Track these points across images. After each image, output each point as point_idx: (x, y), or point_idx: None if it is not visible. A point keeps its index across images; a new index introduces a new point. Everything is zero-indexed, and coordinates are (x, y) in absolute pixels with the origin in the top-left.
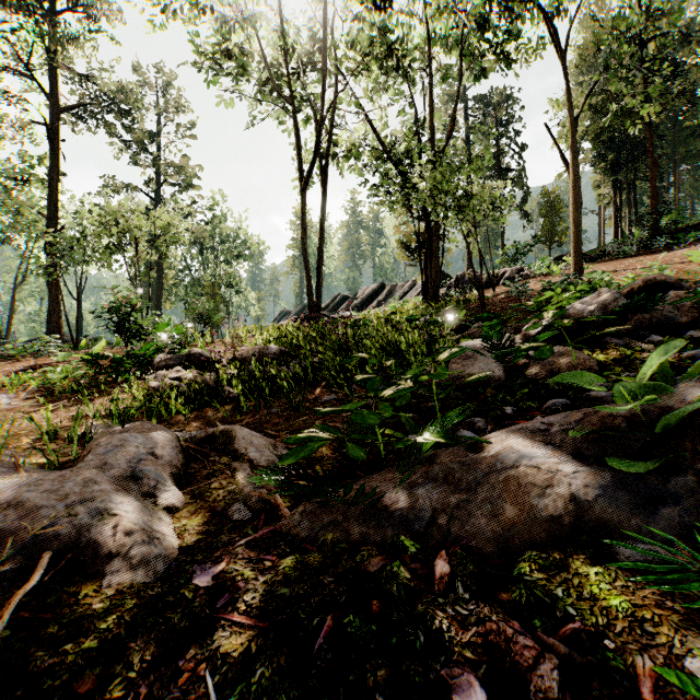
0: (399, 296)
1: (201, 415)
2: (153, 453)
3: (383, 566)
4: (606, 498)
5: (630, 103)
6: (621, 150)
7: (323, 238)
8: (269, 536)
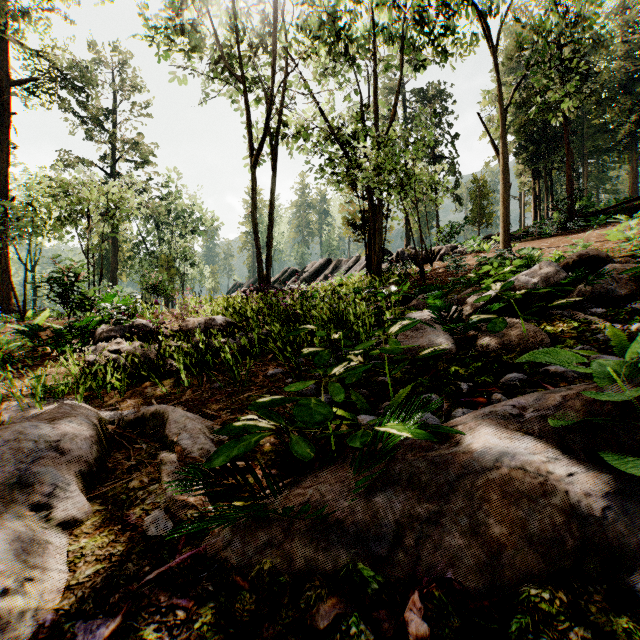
0: (344, 271)
1: (139, 390)
2: (58, 447)
3: (336, 617)
4: (607, 506)
5: (552, 97)
6: (540, 143)
7: (272, 214)
8: (189, 564)
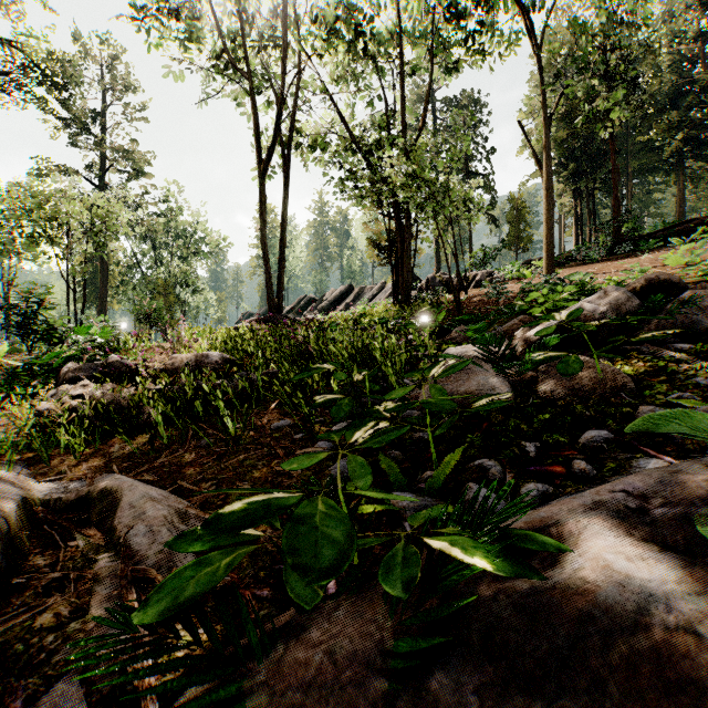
0: (368, 299)
1: (103, 449)
2: None
3: None
4: None
5: (600, 106)
6: (582, 160)
7: (285, 232)
8: None
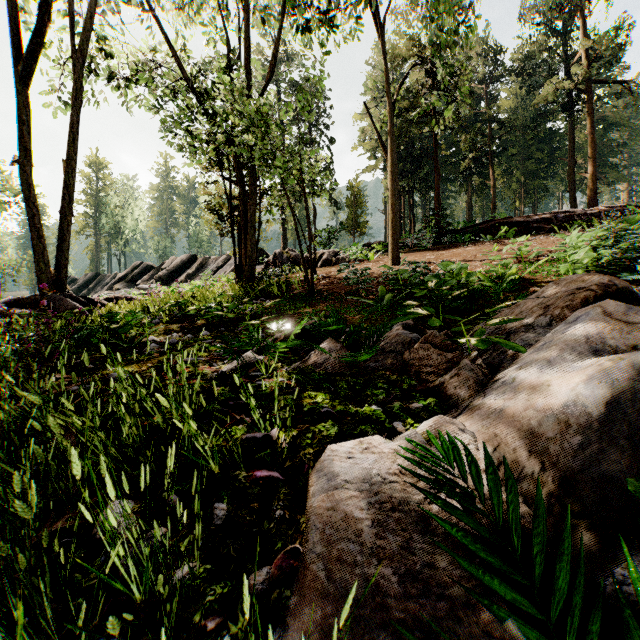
0: (212, 271)
1: None
2: None
3: None
4: None
5: (437, 102)
6: (406, 161)
7: (72, 174)
8: None
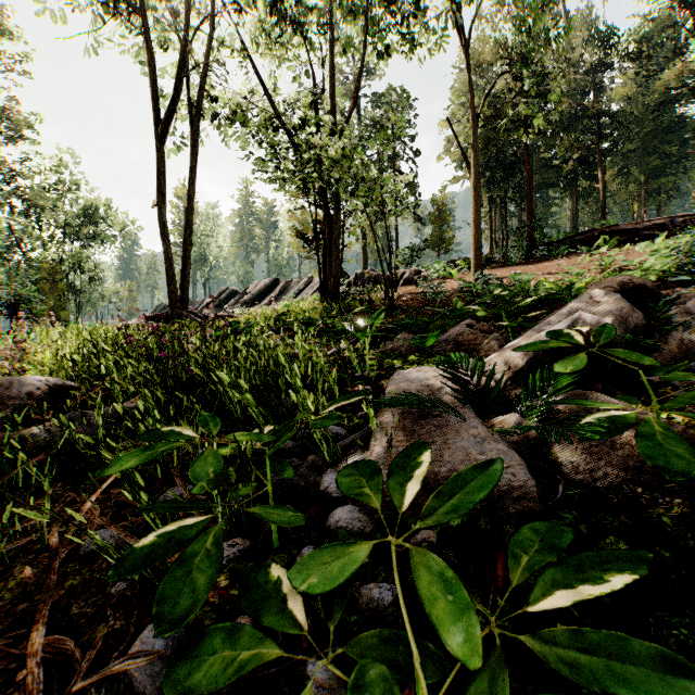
0: (294, 294)
1: None
2: None
3: None
4: None
5: (523, 111)
6: (497, 169)
7: (192, 211)
8: None
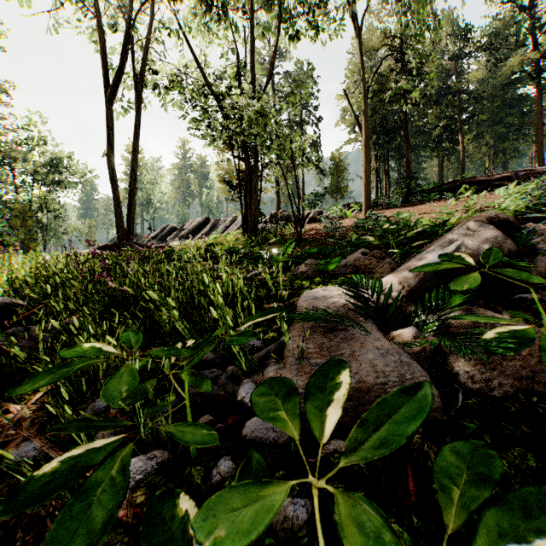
0: (222, 230)
1: None
2: None
3: None
4: None
5: (403, 85)
6: (381, 133)
7: (136, 160)
8: None
